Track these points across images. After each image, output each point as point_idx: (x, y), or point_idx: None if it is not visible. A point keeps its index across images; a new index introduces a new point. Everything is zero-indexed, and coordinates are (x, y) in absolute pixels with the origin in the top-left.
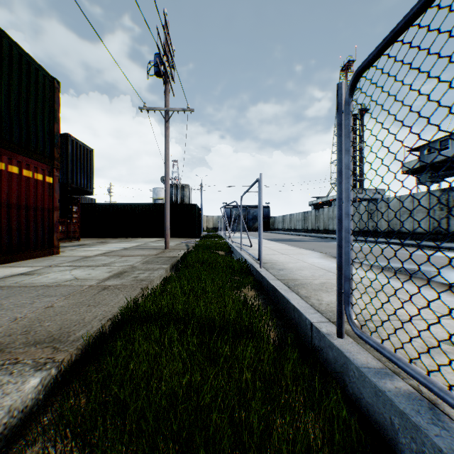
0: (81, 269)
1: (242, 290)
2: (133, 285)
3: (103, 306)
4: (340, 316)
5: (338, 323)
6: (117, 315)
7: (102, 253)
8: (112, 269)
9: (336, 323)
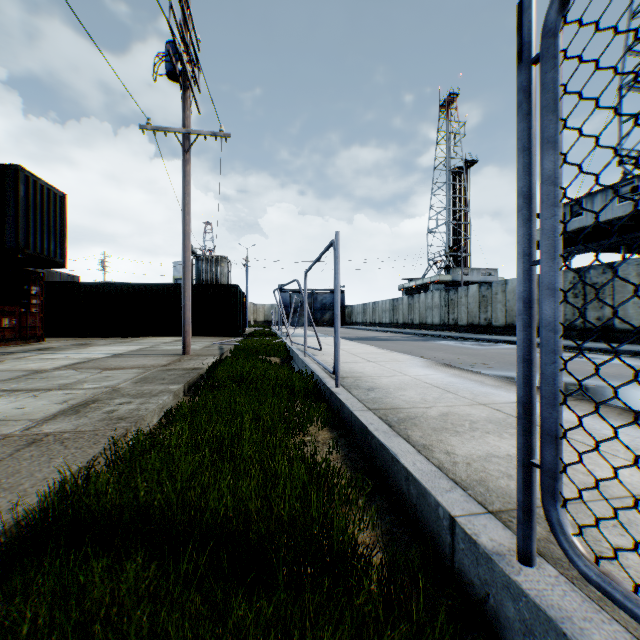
0: (10, 398)
1: (307, 431)
2: (98, 431)
3: (4, 492)
4: (528, 517)
5: (521, 531)
6: (17, 524)
7: (71, 364)
8: (73, 395)
9: (517, 531)
